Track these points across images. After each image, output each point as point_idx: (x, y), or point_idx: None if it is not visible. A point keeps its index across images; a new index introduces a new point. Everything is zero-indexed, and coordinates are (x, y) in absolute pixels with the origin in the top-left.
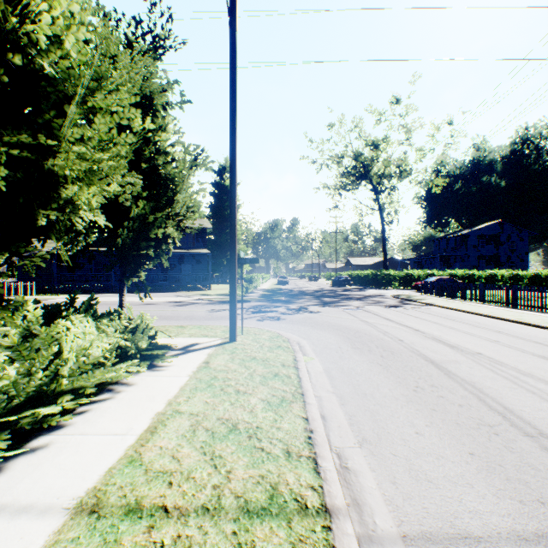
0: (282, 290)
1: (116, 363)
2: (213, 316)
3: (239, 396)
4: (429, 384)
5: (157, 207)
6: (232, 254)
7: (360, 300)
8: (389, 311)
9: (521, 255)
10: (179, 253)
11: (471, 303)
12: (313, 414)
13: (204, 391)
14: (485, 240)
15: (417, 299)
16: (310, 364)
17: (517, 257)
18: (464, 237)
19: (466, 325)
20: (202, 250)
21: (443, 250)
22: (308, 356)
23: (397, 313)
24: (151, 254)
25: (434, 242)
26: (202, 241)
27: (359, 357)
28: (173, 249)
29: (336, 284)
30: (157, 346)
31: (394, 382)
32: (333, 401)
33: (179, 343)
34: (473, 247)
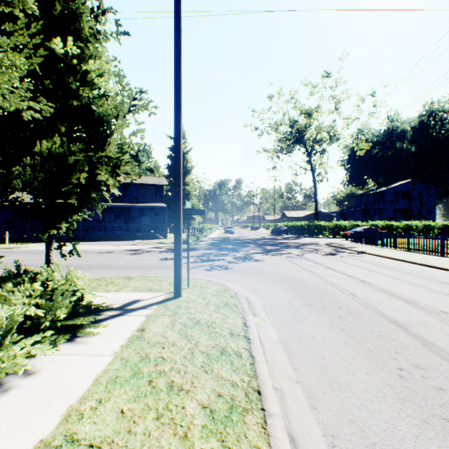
0: (229, 239)
1: (23, 337)
2: (164, 265)
3: (171, 398)
4: (414, 363)
5: (87, 149)
6: (176, 204)
7: (299, 248)
8: (328, 259)
9: (429, 209)
10: (139, 207)
11: (399, 251)
12: (280, 446)
13: (124, 387)
14: (400, 196)
15: (349, 247)
16: (262, 329)
17: (426, 210)
18: (382, 193)
19: (408, 275)
20: (159, 204)
21: (363, 204)
22: (259, 317)
23: (336, 262)
24: (73, 202)
25: (356, 198)
26: (160, 196)
27: (315, 318)
28: (134, 203)
29: (274, 233)
30: (86, 308)
31: (369, 360)
32: (300, 400)
33: (119, 300)
34: (389, 202)
